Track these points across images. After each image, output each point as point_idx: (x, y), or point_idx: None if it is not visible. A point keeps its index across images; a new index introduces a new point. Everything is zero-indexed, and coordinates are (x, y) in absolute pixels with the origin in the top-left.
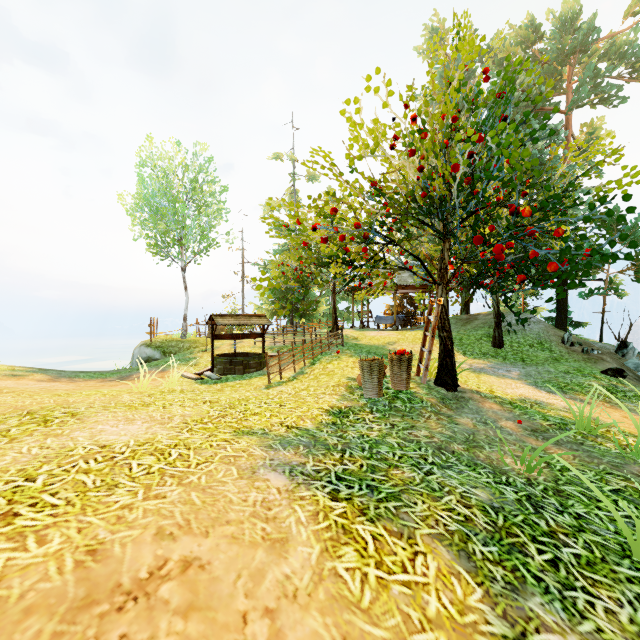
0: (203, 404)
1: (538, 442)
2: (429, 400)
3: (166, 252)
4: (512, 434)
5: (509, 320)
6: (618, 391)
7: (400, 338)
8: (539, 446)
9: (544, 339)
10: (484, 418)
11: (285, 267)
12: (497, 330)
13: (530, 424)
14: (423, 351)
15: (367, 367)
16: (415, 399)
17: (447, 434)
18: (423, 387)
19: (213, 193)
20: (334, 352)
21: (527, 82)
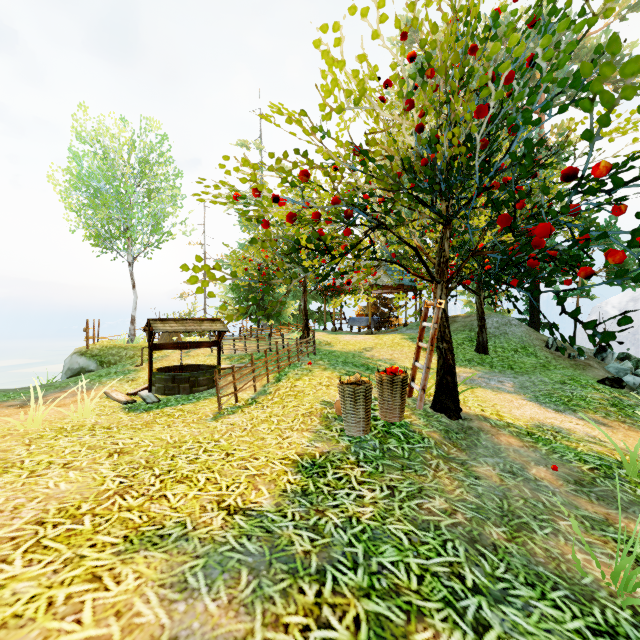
0: (105, 459)
1: (595, 506)
2: (431, 436)
3: (109, 243)
4: (555, 492)
5: (490, 323)
6: (625, 406)
7: (377, 343)
8: (600, 515)
9: (527, 343)
10: (508, 463)
11: (248, 262)
12: (481, 334)
13: (568, 470)
14: (416, 366)
15: (350, 394)
16: (413, 435)
17: (472, 502)
18: (419, 414)
19: (166, 177)
20: (305, 363)
21: (566, 8)
